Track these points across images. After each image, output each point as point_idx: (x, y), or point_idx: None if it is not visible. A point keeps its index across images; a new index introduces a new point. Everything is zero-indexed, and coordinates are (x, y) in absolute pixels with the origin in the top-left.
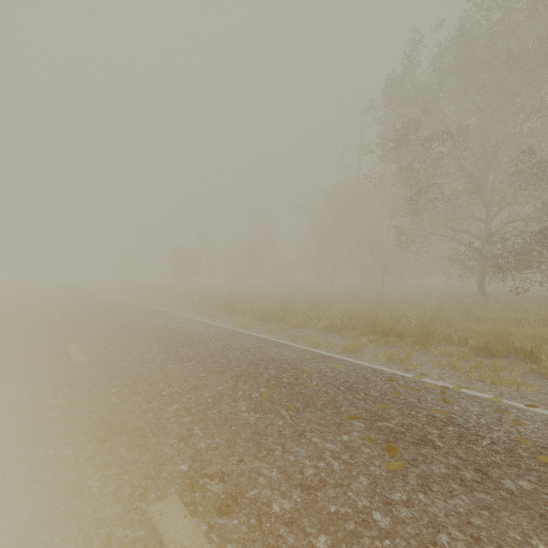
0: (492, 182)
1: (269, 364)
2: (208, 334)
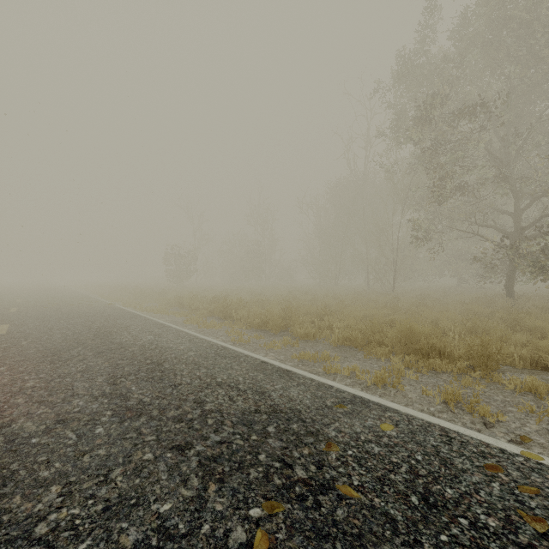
0: (522, 170)
1: (268, 421)
2: (186, 355)
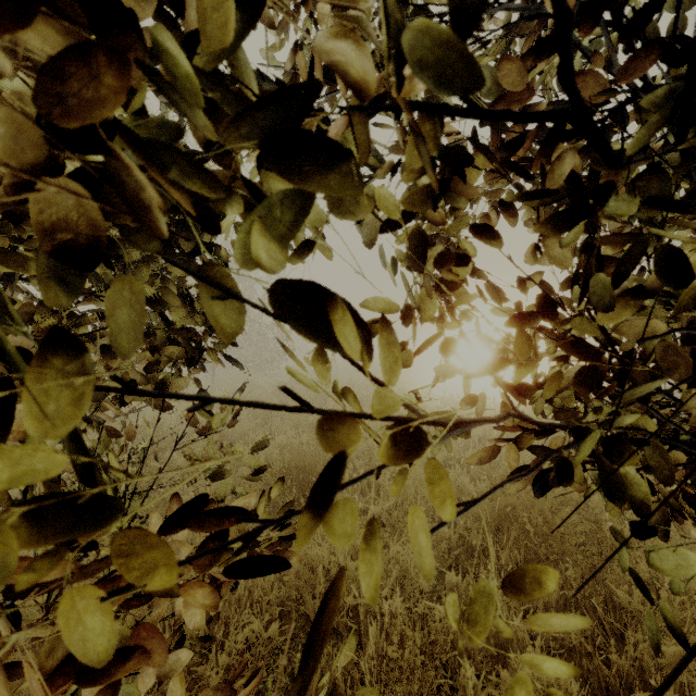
0: None
1: None
2: None
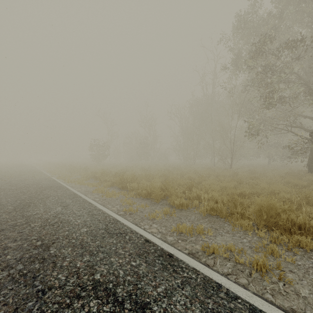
0: None
1: None
2: (79, 232)
